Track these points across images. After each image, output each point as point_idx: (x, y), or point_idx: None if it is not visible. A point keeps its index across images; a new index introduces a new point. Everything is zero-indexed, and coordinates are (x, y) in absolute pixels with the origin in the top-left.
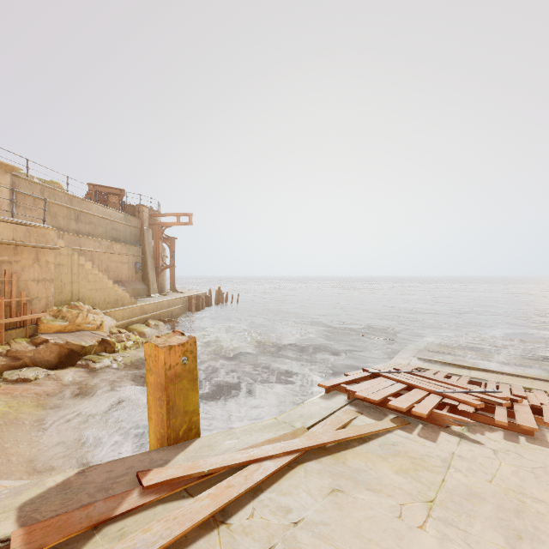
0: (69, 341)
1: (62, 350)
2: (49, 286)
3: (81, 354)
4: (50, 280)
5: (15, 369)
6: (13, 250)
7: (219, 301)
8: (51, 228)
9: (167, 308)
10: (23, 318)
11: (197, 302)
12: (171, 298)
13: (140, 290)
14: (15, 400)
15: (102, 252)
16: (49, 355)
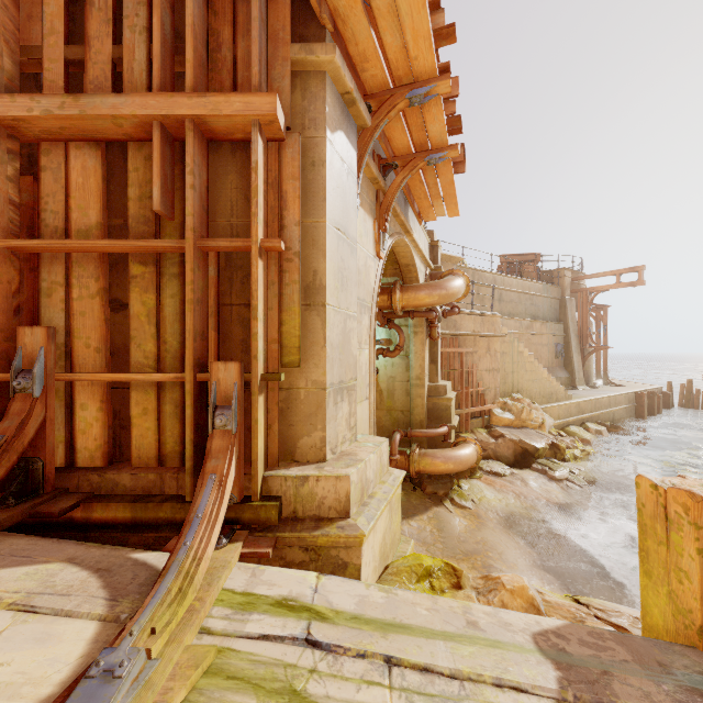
0: (521, 439)
1: (516, 447)
2: (496, 376)
3: (533, 456)
4: (496, 369)
5: (482, 459)
6: (473, 341)
7: (688, 403)
8: (497, 315)
9: (607, 408)
10: (481, 408)
11: (649, 402)
12: (611, 394)
13: (562, 379)
14: (499, 493)
15: (522, 334)
16: (506, 451)
